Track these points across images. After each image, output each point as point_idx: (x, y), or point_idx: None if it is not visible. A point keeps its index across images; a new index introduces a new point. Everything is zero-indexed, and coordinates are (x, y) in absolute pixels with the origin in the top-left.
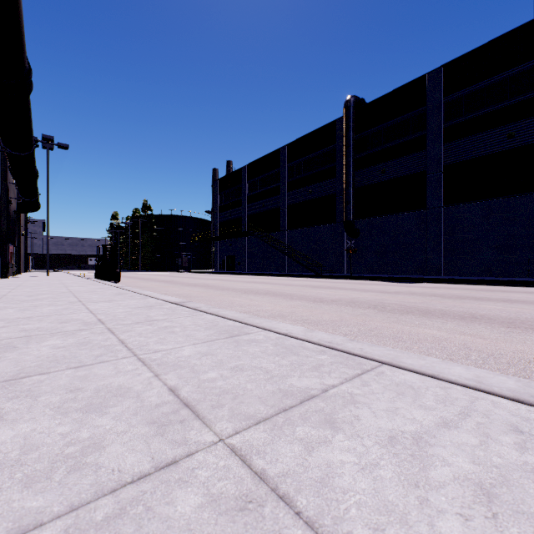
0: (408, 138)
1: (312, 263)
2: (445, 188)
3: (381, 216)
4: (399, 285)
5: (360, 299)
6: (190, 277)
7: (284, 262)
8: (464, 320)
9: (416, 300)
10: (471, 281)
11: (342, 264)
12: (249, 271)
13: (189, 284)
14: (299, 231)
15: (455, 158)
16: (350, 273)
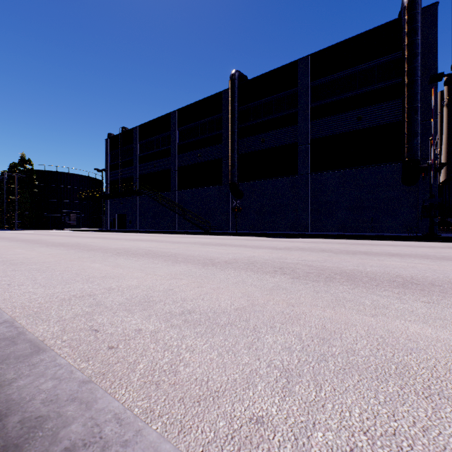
0: (283, 114)
1: (201, 221)
2: (312, 158)
3: (261, 180)
4: (282, 241)
5: (257, 258)
6: (69, 235)
7: (175, 220)
8: (414, 291)
9: (316, 258)
10: (336, 236)
11: (228, 222)
12: (141, 229)
13: (55, 243)
14: (189, 191)
15: (319, 133)
16: (234, 230)
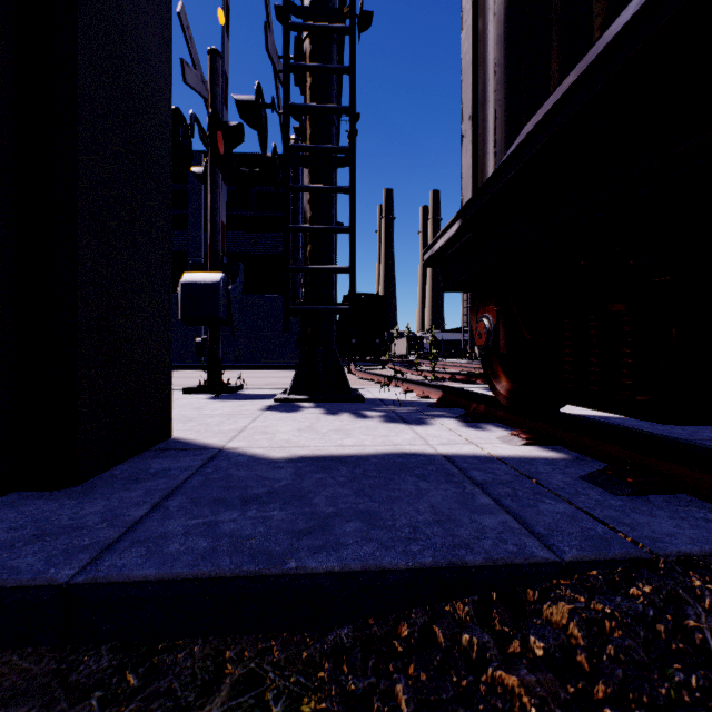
0: None
1: None
2: None
3: None
4: None
5: None
6: None
7: None
8: None
9: None
10: (223, 367)
11: None
12: None
13: None
14: None
15: None
16: None
